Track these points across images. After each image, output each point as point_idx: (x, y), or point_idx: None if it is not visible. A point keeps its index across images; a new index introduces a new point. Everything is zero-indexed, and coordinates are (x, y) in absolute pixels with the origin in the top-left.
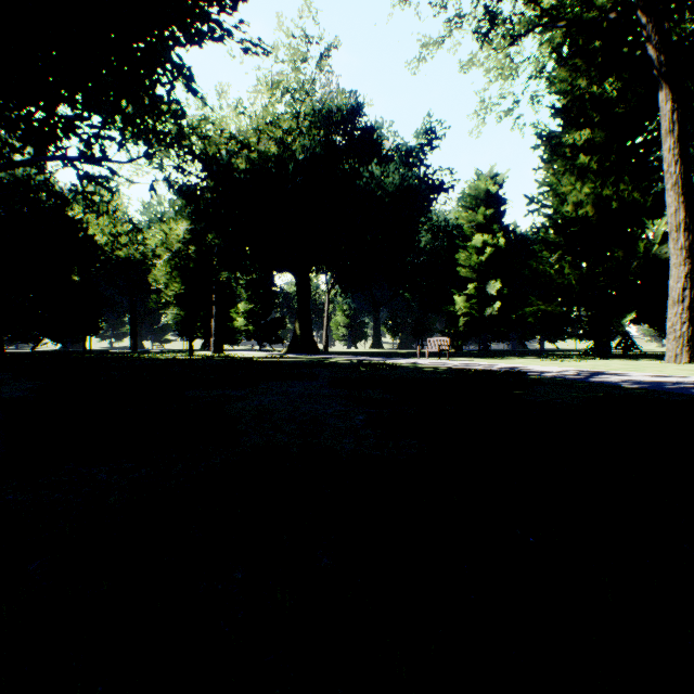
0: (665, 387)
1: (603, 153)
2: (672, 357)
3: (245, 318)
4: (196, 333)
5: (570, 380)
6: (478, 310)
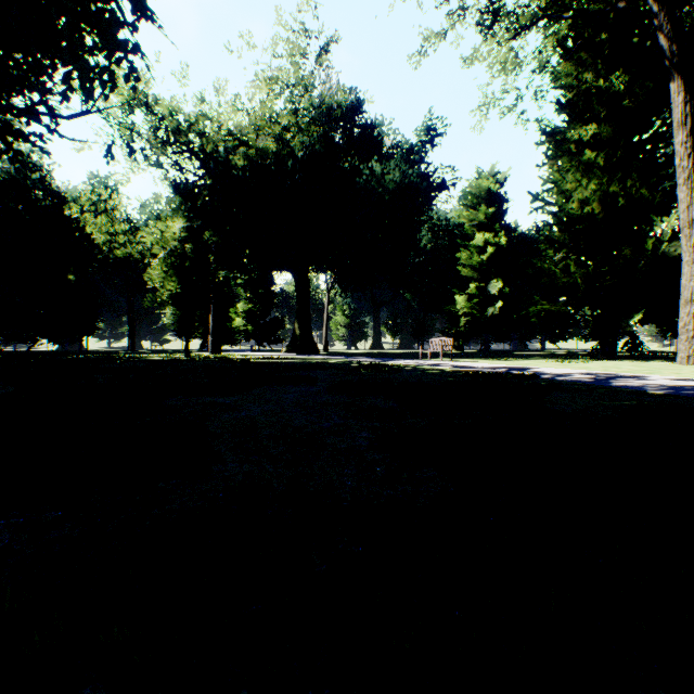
0: None
1: (609, 149)
2: (685, 358)
3: (244, 318)
4: (195, 333)
5: (588, 384)
6: (480, 310)
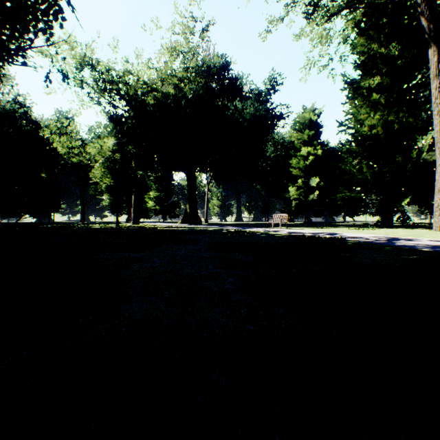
0: None
1: (388, 92)
2: (438, 227)
3: (154, 201)
4: (123, 211)
5: (379, 244)
6: (304, 196)
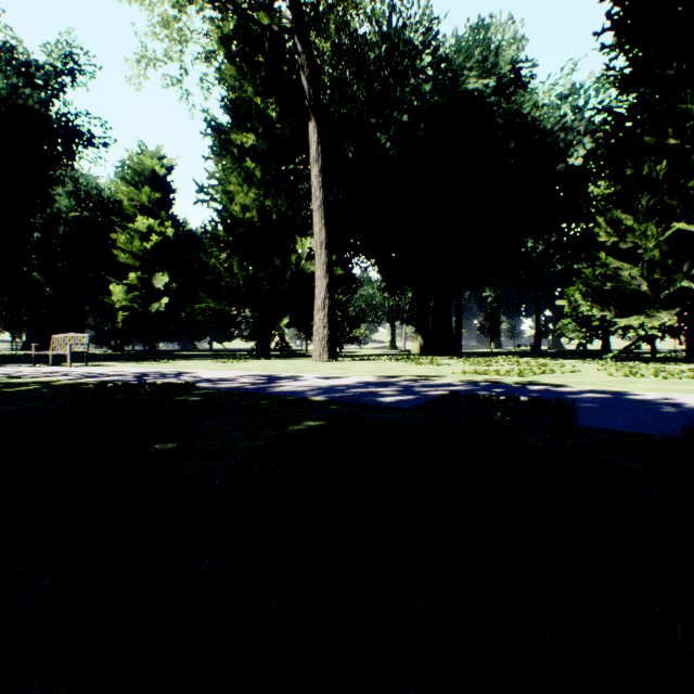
0: (352, 396)
1: (266, 166)
2: (319, 356)
3: None
4: None
5: (252, 393)
6: (144, 305)
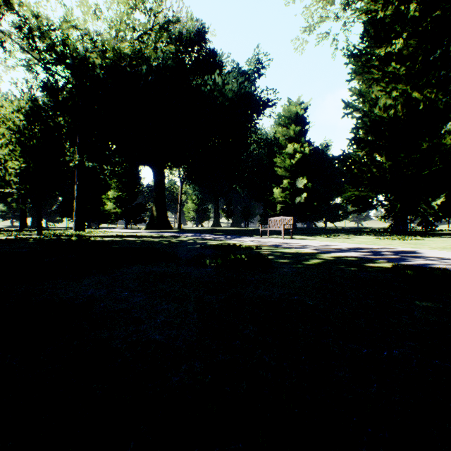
0: None
1: (407, 65)
2: None
3: (115, 203)
4: None
5: None
6: (290, 199)
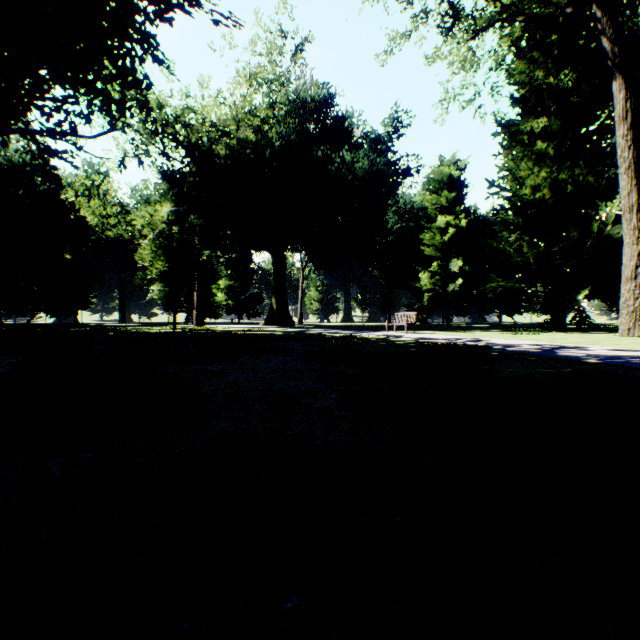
0: (627, 362)
1: (559, 140)
2: (626, 330)
3: (225, 293)
4: (180, 307)
5: (534, 354)
6: (442, 286)
